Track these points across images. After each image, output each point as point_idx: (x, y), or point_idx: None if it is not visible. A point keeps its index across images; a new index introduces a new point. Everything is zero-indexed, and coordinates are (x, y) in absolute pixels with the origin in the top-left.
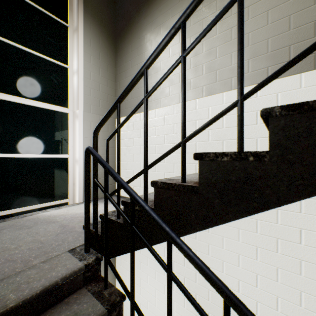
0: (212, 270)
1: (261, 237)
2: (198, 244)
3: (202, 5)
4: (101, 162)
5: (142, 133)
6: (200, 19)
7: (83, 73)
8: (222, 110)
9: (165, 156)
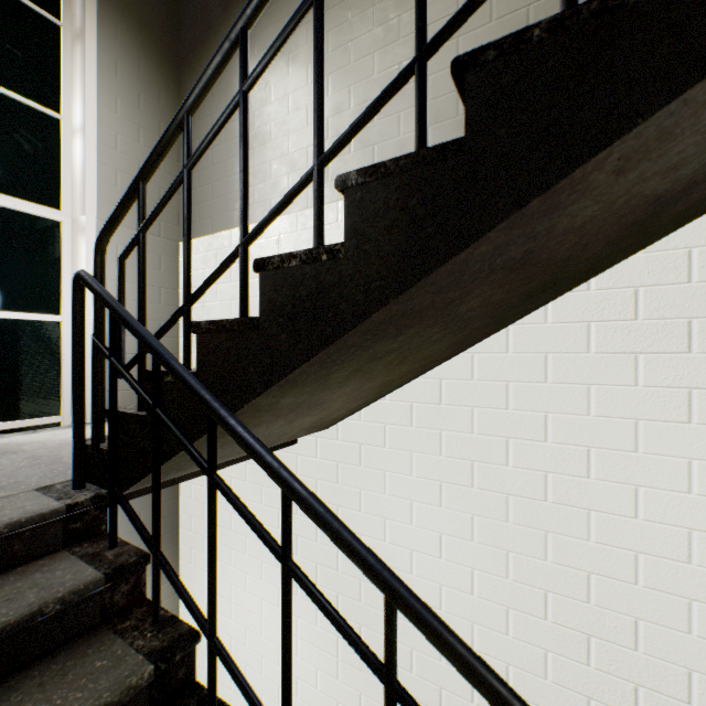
0: (367, 541)
1: (448, 462)
2: (341, 492)
3: (349, 14)
4: (103, 296)
5: (235, 273)
6: (346, 40)
7: (97, 135)
8: (295, 184)
9: (216, 275)
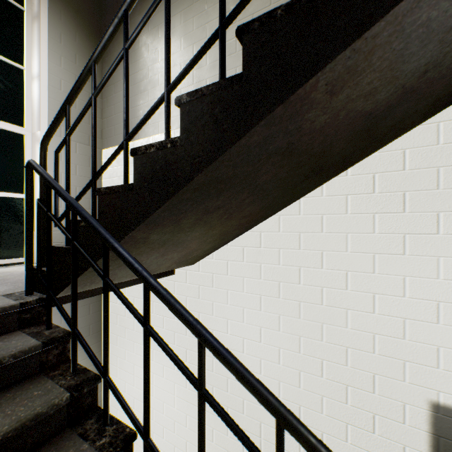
0: (216, 333)
1: (265, 283)
2: (201, 304)
3: (206, 6)
4: (43, 175)
5: None
6: (204, 22)
7: (48, 80)
8: (154, 103)
9: (110, 160)
